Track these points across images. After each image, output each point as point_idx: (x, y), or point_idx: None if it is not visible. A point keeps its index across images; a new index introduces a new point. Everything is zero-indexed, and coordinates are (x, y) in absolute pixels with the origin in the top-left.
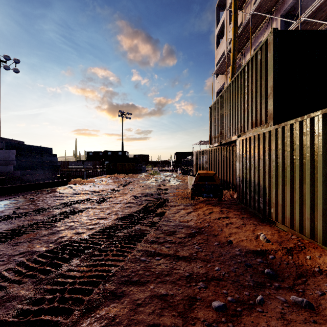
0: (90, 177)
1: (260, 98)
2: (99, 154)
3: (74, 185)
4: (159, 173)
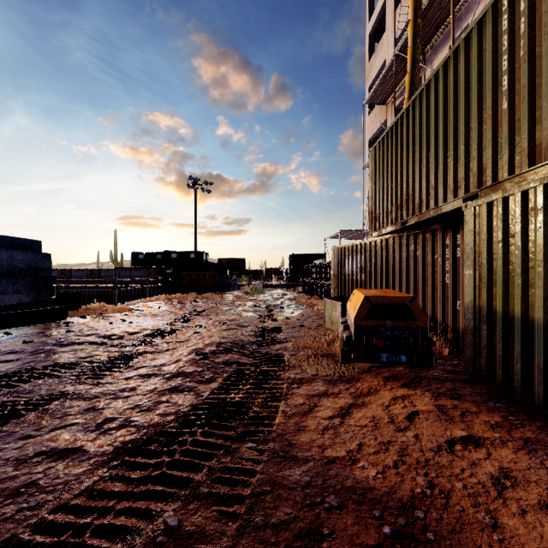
0: (139, 297)
1: None
2: (156, 256)
3: (82, 318)
4: (262, 291)
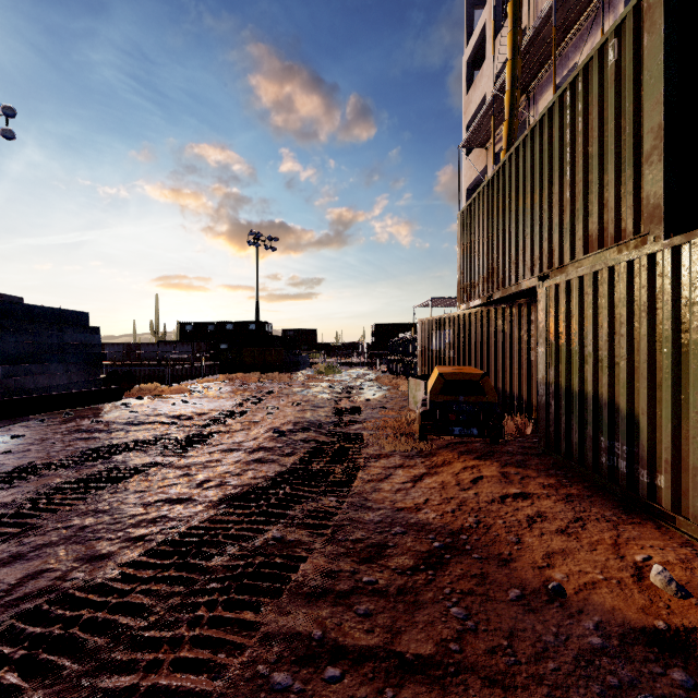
0: (187, 378)
1: (615, 169)
2: (207, 328)
3: (139, 399)
4: (338, 370)
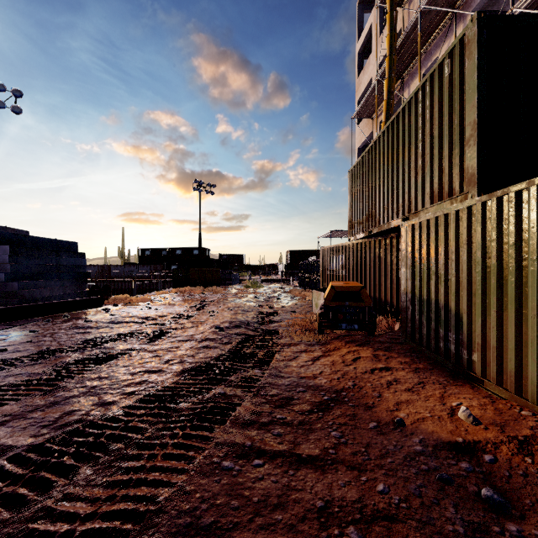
0: (146, 291)
1: (449, 148)
2: (161, 253)
3: (115, 306)
4: (261, 285)
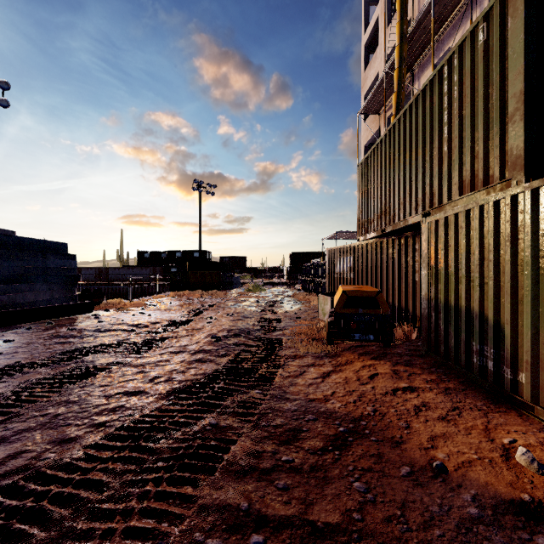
0: (145, 295)
1: (484, 127)
2: (161, 255)
3: (106, 311)
4: (263, 289)
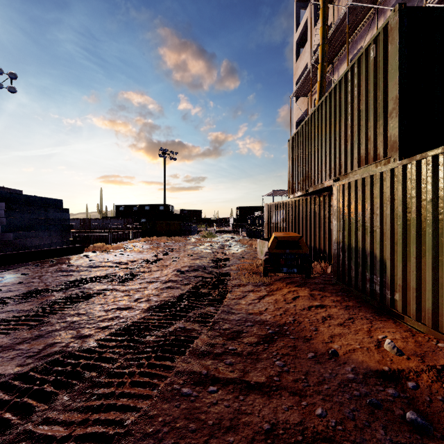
0: (120, 240)
1: (374, 119)
2: (133, 208)
3: (93, 253)
4: (215, 235)
